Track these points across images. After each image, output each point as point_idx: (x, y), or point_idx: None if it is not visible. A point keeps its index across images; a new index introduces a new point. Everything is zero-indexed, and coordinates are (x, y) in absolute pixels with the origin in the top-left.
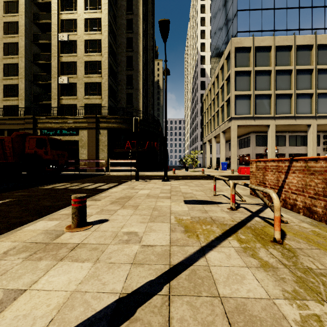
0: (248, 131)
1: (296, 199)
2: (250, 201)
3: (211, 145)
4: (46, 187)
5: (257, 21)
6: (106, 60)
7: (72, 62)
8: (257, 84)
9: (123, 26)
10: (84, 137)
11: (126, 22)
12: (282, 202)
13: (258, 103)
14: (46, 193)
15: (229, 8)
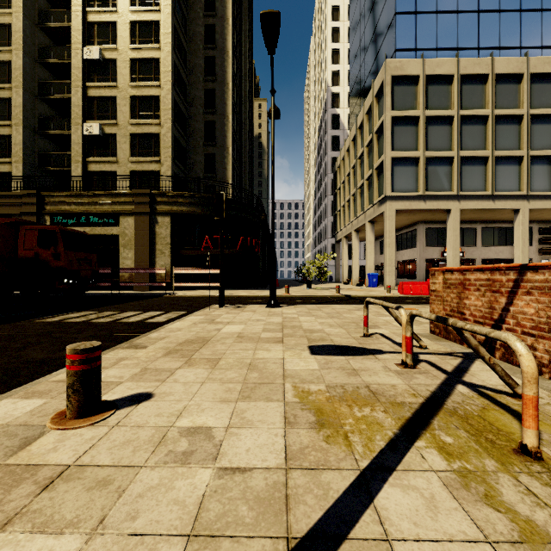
0: (413, 220)
1: (534, 346)
2: (435, 348)
3: (349, 245)
4: (50, 320)
5: (429, 32)
6: (168, 94)
7: (109, 97)
8: (430, 139)
9: (198, 37)
10: (129, 229)
11: (205, 30)
12: (502, 351)
13: (431, 172)
14: (44, 333)
15: (380, 11)
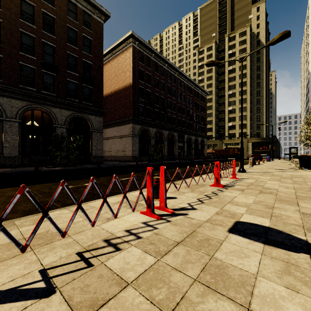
0: None
1: None
2: None
3: None
4: None
5: None
6: (249, 114)
7: (233, 116)
8: None
9: (254, 94)
10: None
11: (256, 92)
12: None
13: None
14: None
15: None
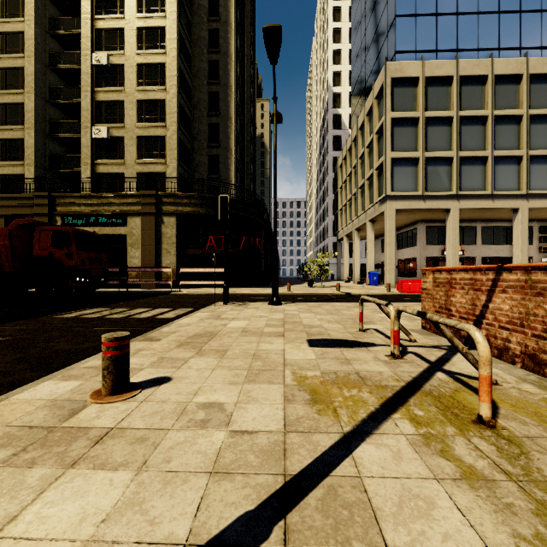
0: (414, 220)
1: (509, 339)
2: (423, 341)
3: (351, 244)
4: (67, 316)
5: (429, 34)
6: (174, 98)
7: (116, 101)
8: (429, 139)
9: (203, 42)
10: (136, 228)
11: (209, 34)
12: None
13: (431, 172)
14: (65, 327)
15: (381, 13)
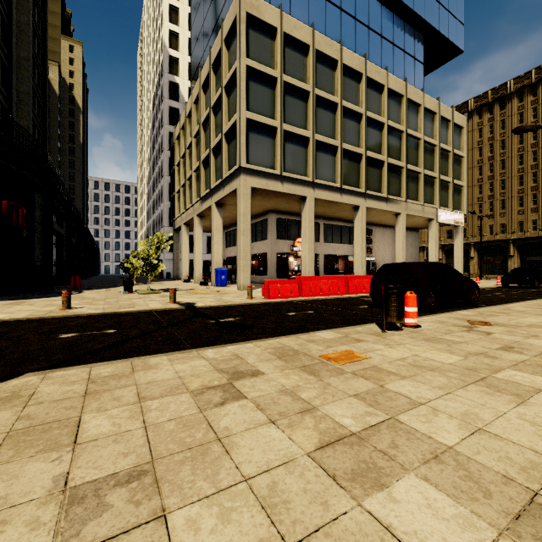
0: (265, 208)
1: None
2: None
3: (190, 237)
4: None
5: None
6: None
7: None
8: (287, 110)
9: None
10: None
11: None
12: None
13: (289, 150)
14: None
15: None
